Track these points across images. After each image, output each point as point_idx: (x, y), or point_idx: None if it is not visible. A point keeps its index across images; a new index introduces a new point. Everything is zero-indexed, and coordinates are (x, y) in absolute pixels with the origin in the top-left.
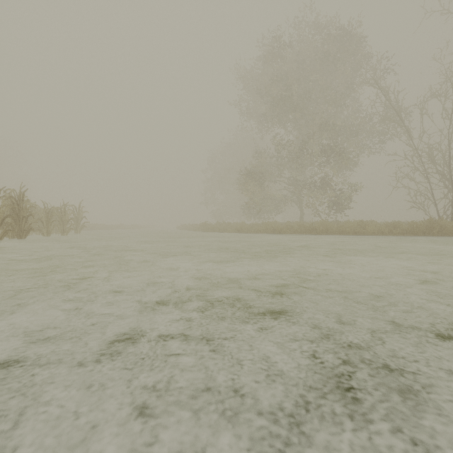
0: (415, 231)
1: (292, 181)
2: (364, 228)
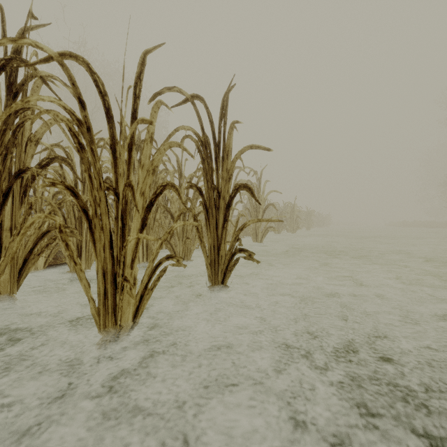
0: None
1: None
2: None
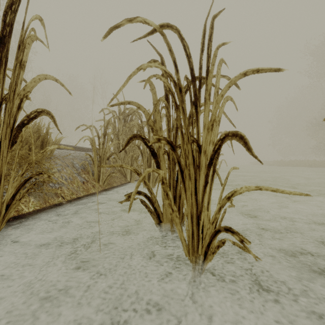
0: None
1: None
2: None
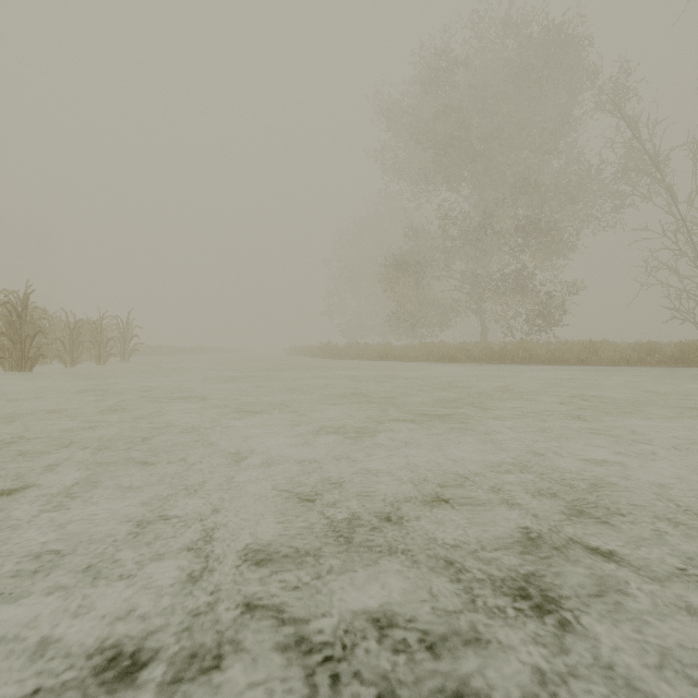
0: (688, 359)
1: (468, 277)
2: (595, 354)
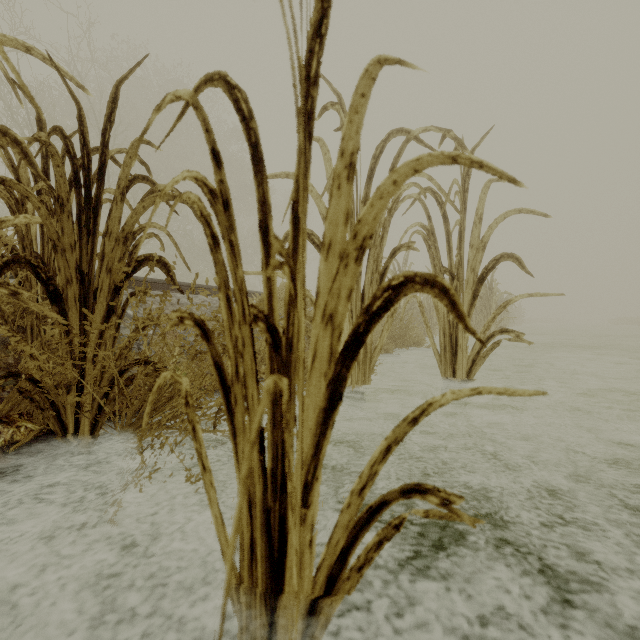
0: None
1: None
2: None
